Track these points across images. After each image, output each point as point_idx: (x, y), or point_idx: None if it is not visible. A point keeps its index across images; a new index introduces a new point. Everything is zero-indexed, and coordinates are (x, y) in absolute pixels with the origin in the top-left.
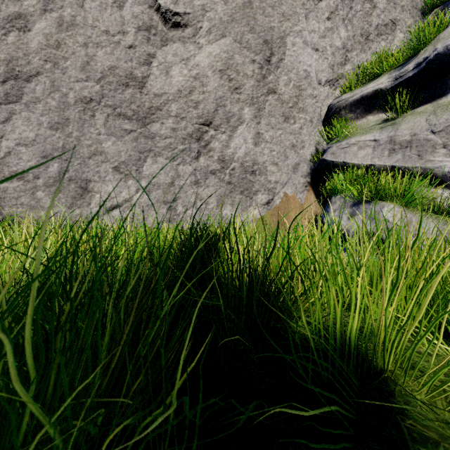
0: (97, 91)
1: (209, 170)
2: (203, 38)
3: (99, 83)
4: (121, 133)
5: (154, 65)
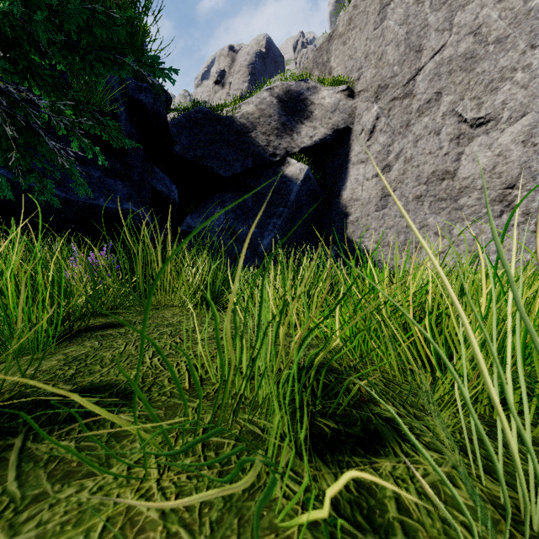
0: (424, 189)
1: (511, 224)
2: (504, 124)
3: (425, 184)
4: (439, 211)
5: (462, 159)
